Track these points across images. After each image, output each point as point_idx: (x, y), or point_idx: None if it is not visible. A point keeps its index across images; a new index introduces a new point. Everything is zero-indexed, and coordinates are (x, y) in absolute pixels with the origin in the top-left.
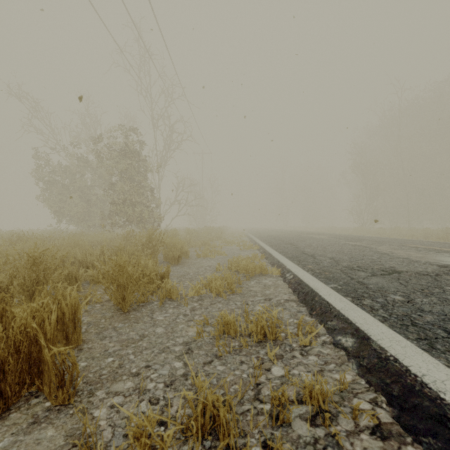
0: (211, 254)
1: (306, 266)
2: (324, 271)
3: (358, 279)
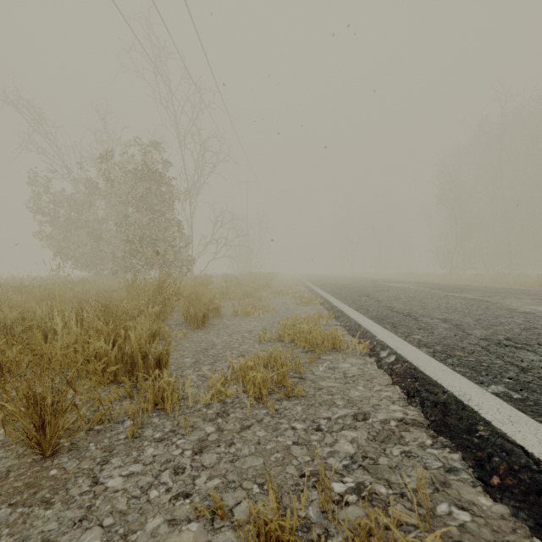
0: (254, 311)
1: (411, 335)
2: (451, 349)
3: (538, 371)
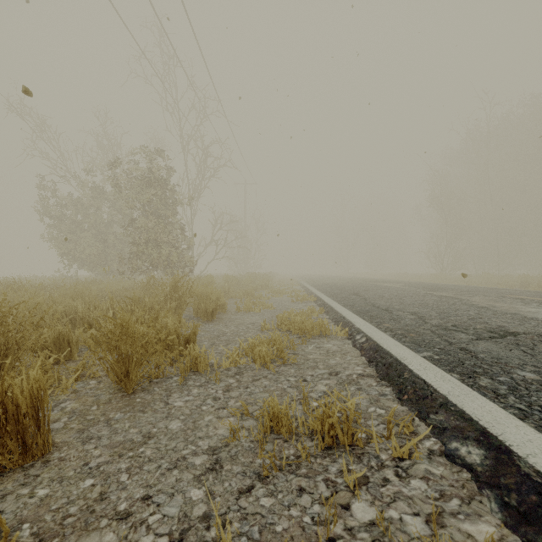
0: (255, 308)
1: (382, 324)
2: (408, 332)
3: (460, 344)
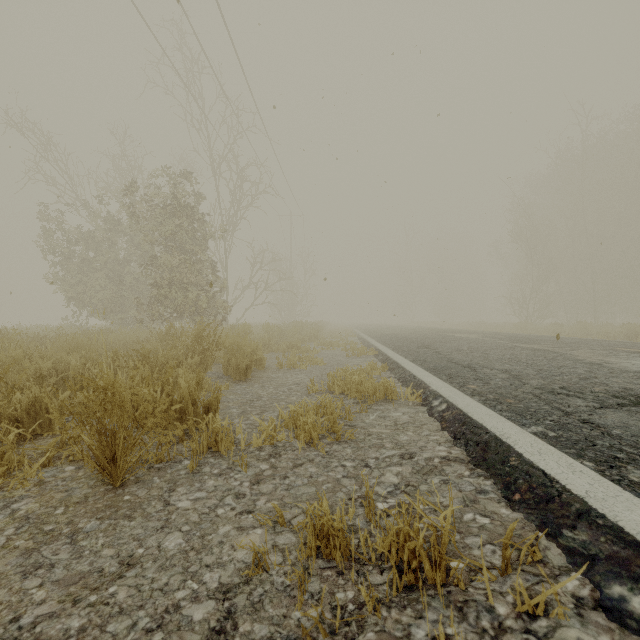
0: (300, 364)
1: (466, 385)
2: (503, 397)
3: (580, 415)
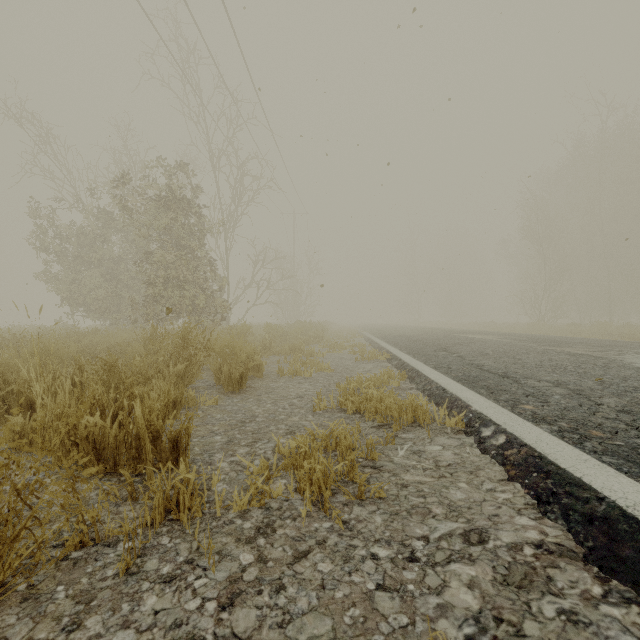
0: (304, 370)
1: (519, 405)
2: (583, 426)
3: None
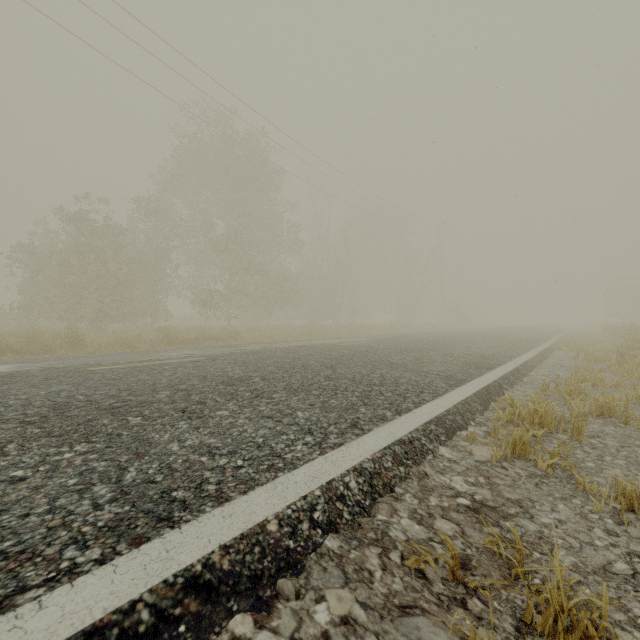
0: None
1: None
2: None
3: None
